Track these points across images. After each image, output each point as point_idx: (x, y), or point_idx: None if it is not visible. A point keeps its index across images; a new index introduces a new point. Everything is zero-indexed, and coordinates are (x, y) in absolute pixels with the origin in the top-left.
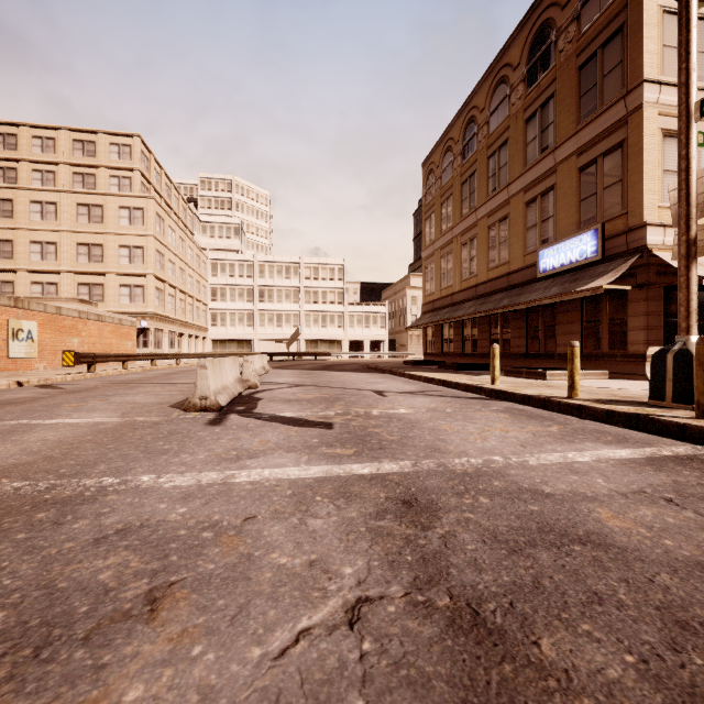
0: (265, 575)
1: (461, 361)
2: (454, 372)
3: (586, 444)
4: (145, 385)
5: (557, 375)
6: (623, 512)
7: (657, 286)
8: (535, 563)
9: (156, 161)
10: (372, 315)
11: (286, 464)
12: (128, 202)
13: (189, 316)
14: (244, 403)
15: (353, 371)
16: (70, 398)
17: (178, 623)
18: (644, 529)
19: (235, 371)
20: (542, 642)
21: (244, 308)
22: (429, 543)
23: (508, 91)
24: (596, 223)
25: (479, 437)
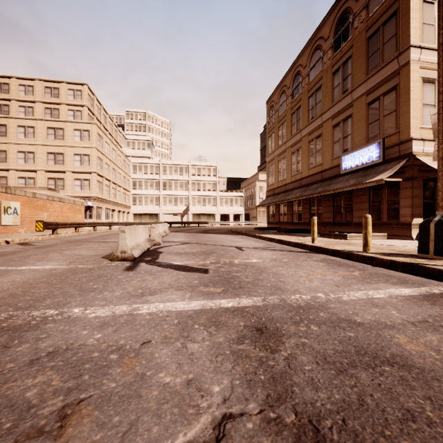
0: (153, 393)
1: (291, 227)
2: (287, 234)
3: (380, 285)
4: (88, 243)
5: (354, 236)
6: (415, 337)
7: (419, 179)
8: (357, 382)
9: (98, 100)
10: (234, 198)
11: (175, 299)
12: (79, 126)
13: (119, 198)
14: (151, 255)
15: (222, 233)
16: (38, 252)
17: (80, 439)
18: (433, 352)
19: (146, 234)
20: None
21: (154, 194)
22: (277, 364)
23: (322, 55)
24: (379, 139)
25: (306, 279)
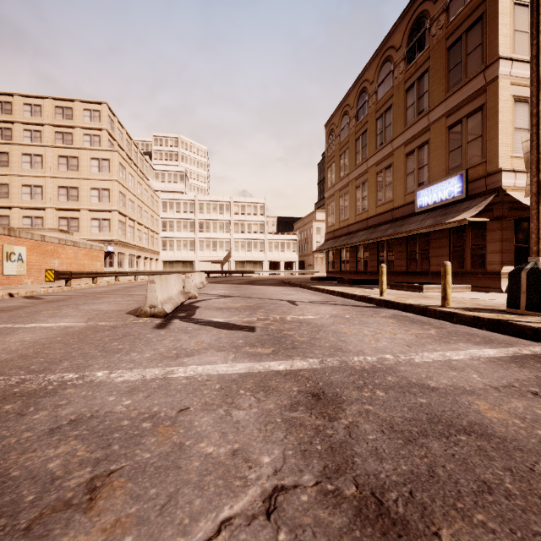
0: (193, 464)
1: (355, 277)
2: (350, 286)
3: (460, 345)
4: (109, 296)
5: (431, 288)
6: (498, 404)
7: (509, 219)
8: (428, 453)
9: (119, 123)
10: (286, 242)
11: (216, 362)
12: (97, 155)
13: (145, 242)
14: (185, 310)
15: (272, 285)
16: (49, 307)
17: (113, 512)
18: (518, 420)
19: (179, 285)
20: (442, 533)
21: (188, 236)
22: (336, 433)
23: (392, 68)
24: (461, 170)
25: (372, 338)
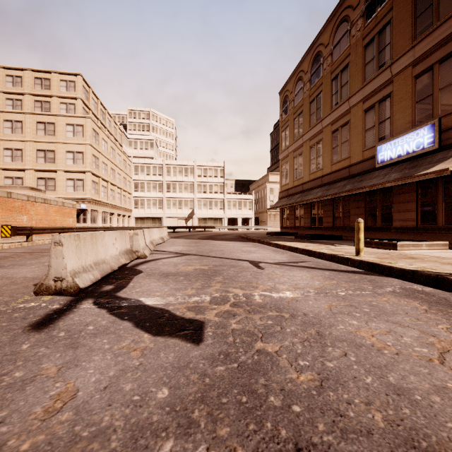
0: None
1: (309, 232)
2: (310, 241)
3: None
4: None
5: (406, 246)
6: None
7: None
8: None
9: (94, 93)
10: (243, 200)
11: None
12: (72, 121)
13: (118, 201)
14: (119, 278)
15: (230, 240)
16: None
17: None
18: None
19: (123, 243)
20: None
21: (156, 196)
22: None
23: (349, 27)
24: (432, 119)
25: None
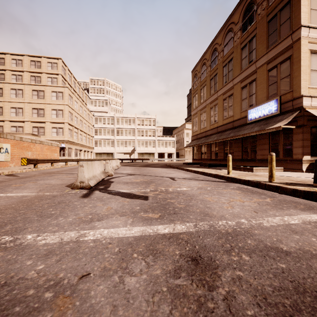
0: None
1: (210, 162)
2: (208, 168)
3: (291, 211)
4: (59, 174)
5: (258, 169)
6: None
7: (308, 126)
8: None
9: (69, 70)
10: (168, 141)
11: (118, 225)
12: (55, 89)
13: (84, 142)
14: (104, 184)
15: (159, 167)
16: (18, 181)
17: None
18: None
19: (101, 167)
20: None
21: (110, 138)
22: (216, 307)
23: (233, 35)
24: (277, 96)
25: (228, 205)
